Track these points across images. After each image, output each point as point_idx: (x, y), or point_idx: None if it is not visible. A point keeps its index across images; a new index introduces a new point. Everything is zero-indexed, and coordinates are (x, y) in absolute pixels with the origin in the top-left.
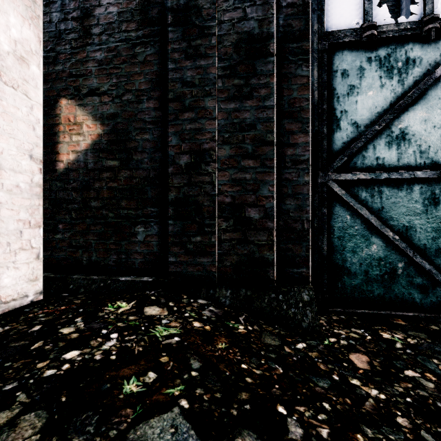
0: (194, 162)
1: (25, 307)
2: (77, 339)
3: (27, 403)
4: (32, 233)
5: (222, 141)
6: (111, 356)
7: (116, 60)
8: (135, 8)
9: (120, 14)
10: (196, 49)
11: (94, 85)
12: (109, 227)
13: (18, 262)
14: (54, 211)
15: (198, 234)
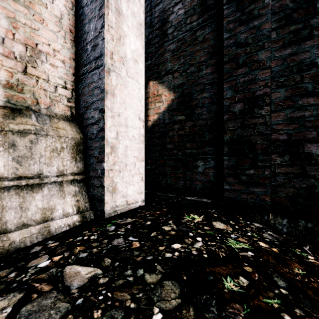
0: (247, 108)
1: (137, 208)
2: (175, 235)
3: (163, 272)
4: (140, 164)
5: (276, 86)
6: (204, 254)
7: (183, 46)
8: (196, 4)
9: (185, 13)
10: (249, 14)
11: (168, 68)
12: (178, 162)
13: (134, 181)
14: (146, 151)
15: (251, 168)
